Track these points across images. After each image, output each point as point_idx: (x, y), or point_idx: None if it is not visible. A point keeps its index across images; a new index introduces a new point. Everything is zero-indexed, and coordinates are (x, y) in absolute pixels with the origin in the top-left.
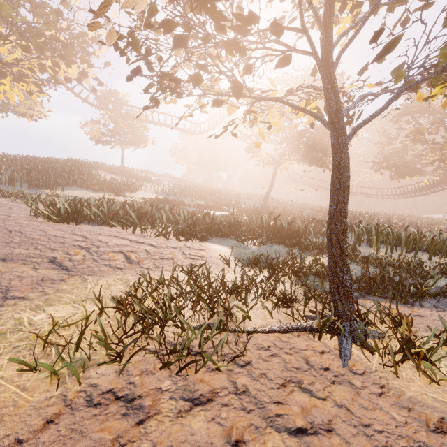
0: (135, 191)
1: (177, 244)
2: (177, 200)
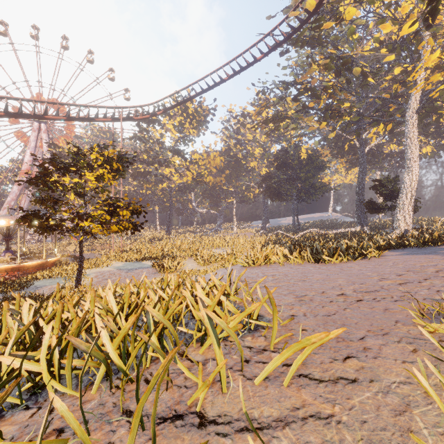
0: None
1: None
2: None
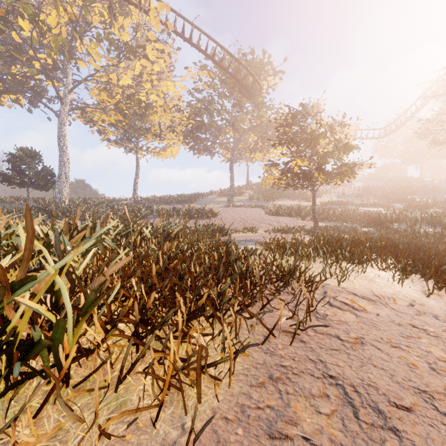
0: (319, 196)
1: (306, 222)
2: (344, 202)
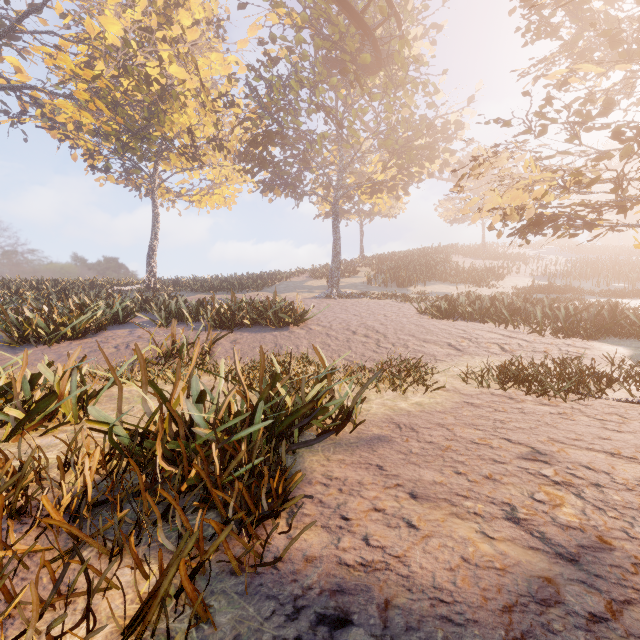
0: (501, 277)
1: (554, 341)
2: (567, 287)
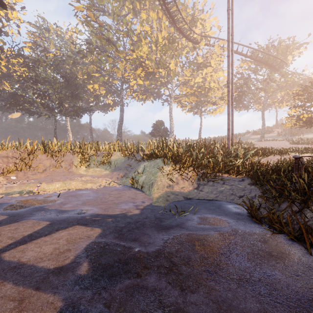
0: None
1: None
2: None
